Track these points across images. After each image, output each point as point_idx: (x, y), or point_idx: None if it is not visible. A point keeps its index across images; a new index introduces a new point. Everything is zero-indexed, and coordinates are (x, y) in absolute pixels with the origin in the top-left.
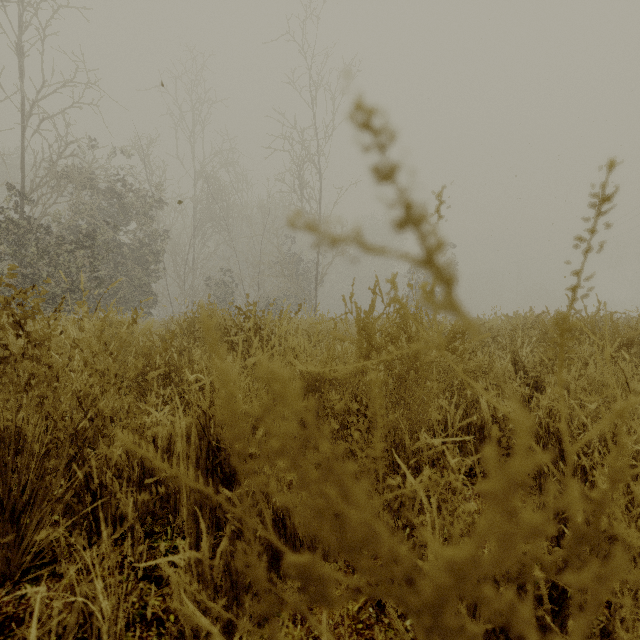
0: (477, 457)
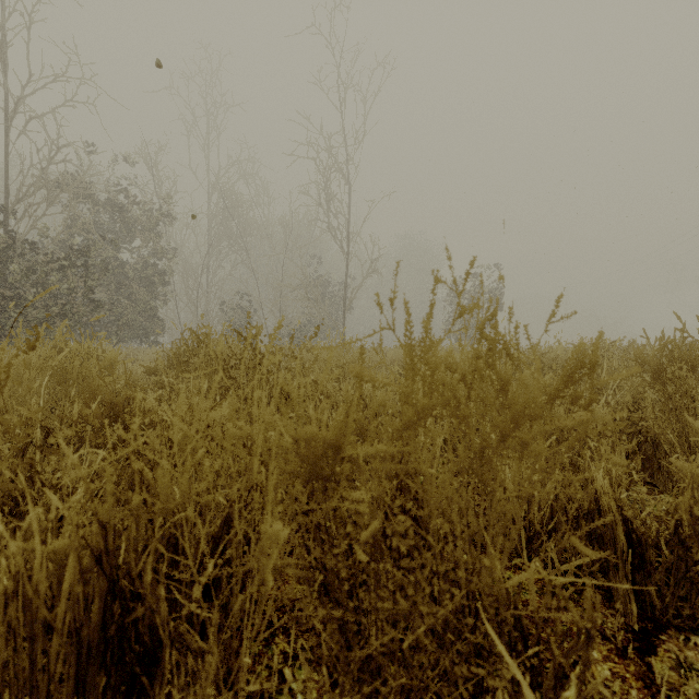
0: (586, 561)
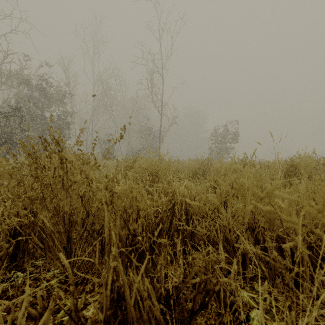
0: None
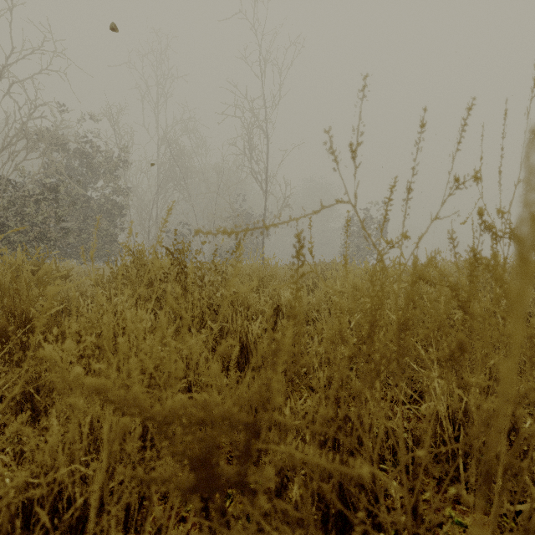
0: None
